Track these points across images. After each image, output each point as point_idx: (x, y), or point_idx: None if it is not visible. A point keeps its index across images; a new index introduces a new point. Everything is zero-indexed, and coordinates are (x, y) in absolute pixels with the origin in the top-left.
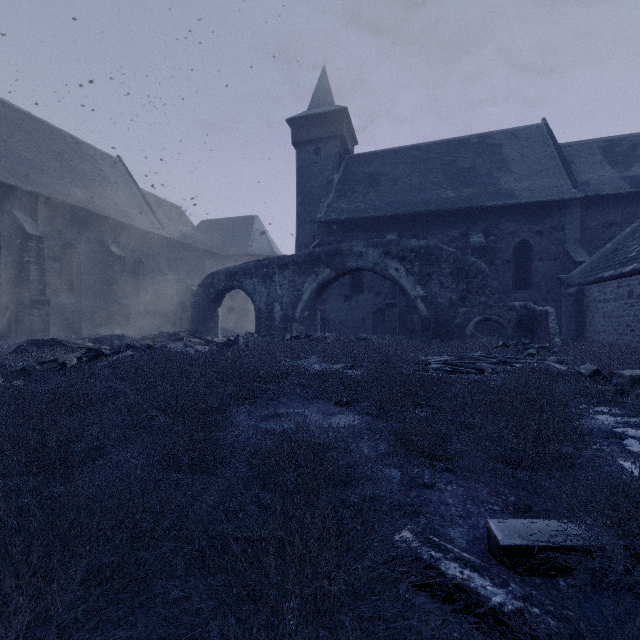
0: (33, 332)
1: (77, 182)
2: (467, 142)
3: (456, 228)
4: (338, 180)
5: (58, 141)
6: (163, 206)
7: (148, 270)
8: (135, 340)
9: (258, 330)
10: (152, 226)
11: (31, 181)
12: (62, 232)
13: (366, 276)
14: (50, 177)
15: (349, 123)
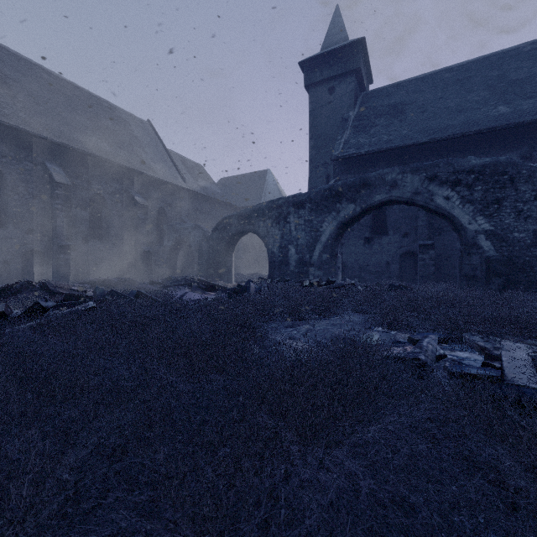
0: (59, 276)
1: (108, 139)
2: (516, 52)
3: (514, 149)
4: (354, 117)
5: (95, 105)
6: (186, 164)
7: (170, 219)
8: (141, 285)
9: (271, 275)
10: (174, 179)
11: (64, 135)
12: (91, 183)
13: (391, 215)
14: (83, 133)
15: (365, 57)
